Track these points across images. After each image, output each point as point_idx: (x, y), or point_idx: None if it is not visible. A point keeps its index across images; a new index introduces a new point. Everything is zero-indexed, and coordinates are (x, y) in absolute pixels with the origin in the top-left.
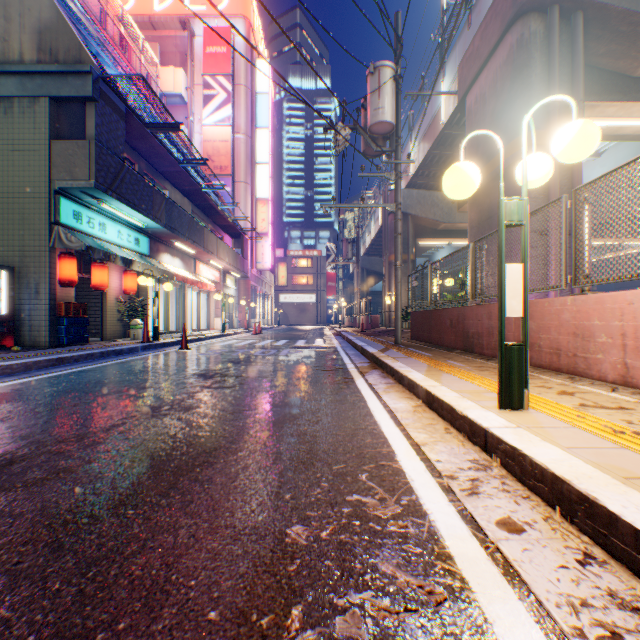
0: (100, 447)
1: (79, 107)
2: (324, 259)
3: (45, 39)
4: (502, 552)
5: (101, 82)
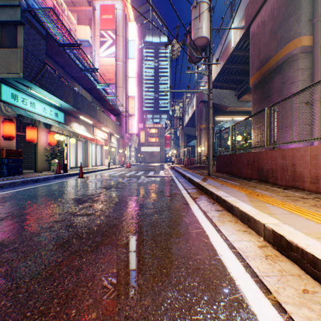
0: None
1: (17, 31)
2: (164, 129)
3: None
4: None
5: (28, 13)
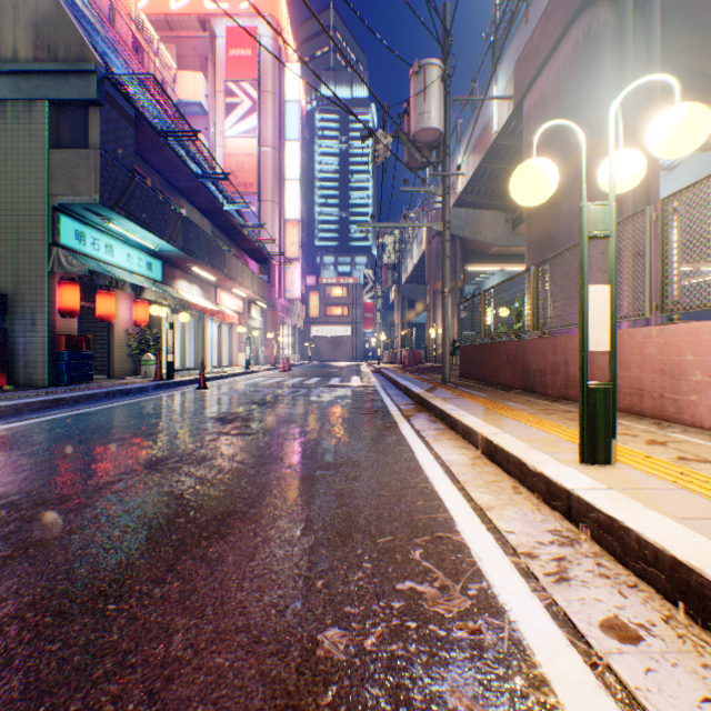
0: (86, 512)
1: (82, 112)
2: (361, 287)
3: (42, 34)
4: (617, 674)
5: (107, 83)
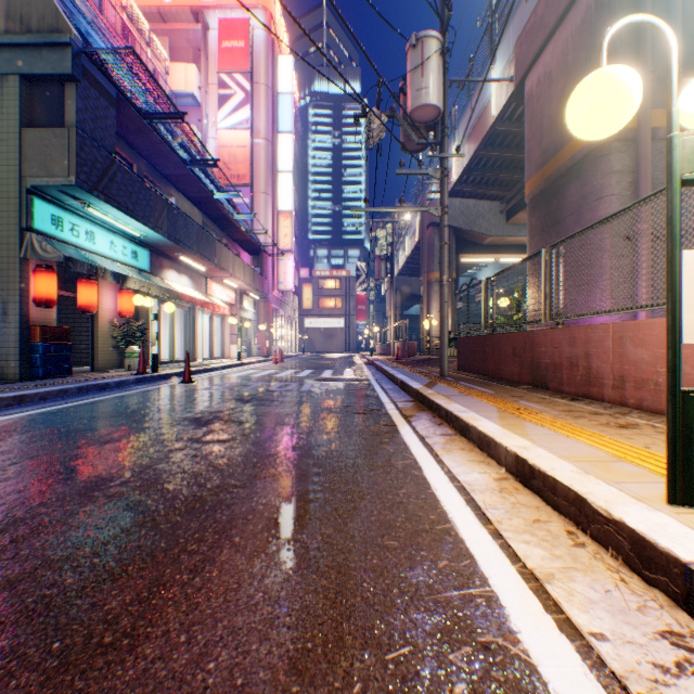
0: None
1: (60, 91)
2: (353, 280)
3: (15, 4)
4: None
5: (84, 58)
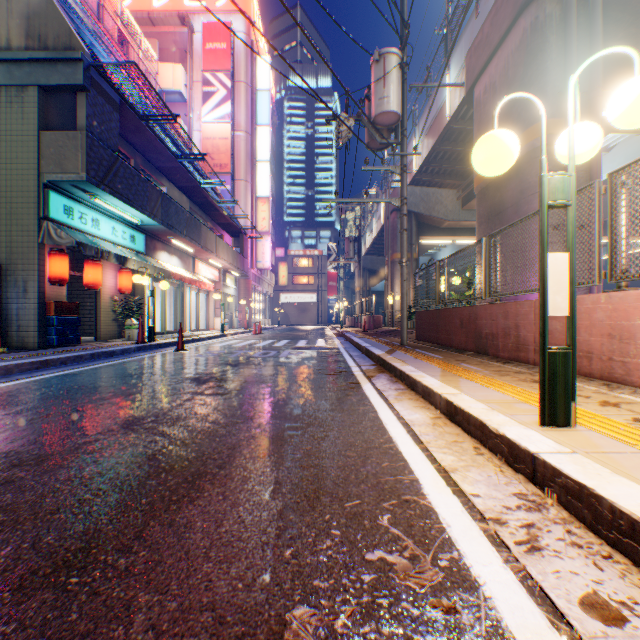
0: (60, 474)
1: (71, 98)
2: (325, 259)
3: (34, 25)
4: None
5: (93, 70)
